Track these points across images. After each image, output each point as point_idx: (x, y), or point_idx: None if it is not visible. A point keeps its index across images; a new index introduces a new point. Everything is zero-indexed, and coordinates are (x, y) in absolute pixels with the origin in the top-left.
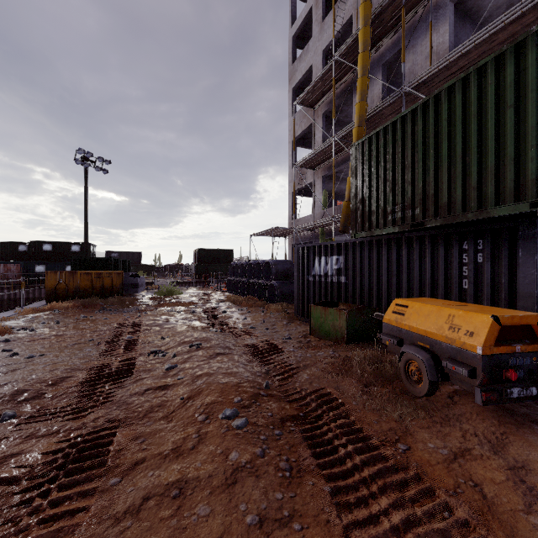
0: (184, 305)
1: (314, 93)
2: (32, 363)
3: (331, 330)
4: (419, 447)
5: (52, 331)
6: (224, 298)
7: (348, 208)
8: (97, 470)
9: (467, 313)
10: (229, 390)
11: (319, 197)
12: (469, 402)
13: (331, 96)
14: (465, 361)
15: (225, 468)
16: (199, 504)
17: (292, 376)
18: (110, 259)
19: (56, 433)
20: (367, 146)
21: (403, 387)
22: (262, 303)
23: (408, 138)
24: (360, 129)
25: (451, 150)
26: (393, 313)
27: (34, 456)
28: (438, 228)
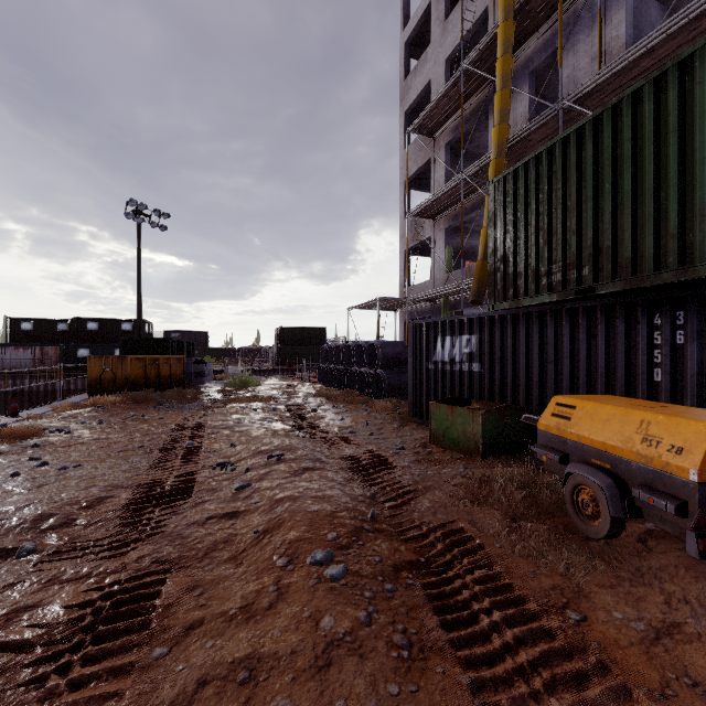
0: (262, 401)
1: (435, 117)
2: (64, 477)
3: (461, 438)
4: (600, 617)
5: (93, 434)
6: (315, 391)
7: (482, 270)
8: (136, 634)
9: (672, 420)
10: (320, 522)
11: (440, 256)
12: (672, 549)
13: (458, 119)
14: (669, 490)
15: (315, 641)
16: (277, 697)
17: (407, 502)
18: (169, 340)
19: (86, 577)
20: (511, 183)
21: (569, 522)
22: (365, 399)
23: (572, 168)
24: (499, 161)
25: (638, 183)
26: (553, 417)
27: (54, 610)
28: (615, 295)
